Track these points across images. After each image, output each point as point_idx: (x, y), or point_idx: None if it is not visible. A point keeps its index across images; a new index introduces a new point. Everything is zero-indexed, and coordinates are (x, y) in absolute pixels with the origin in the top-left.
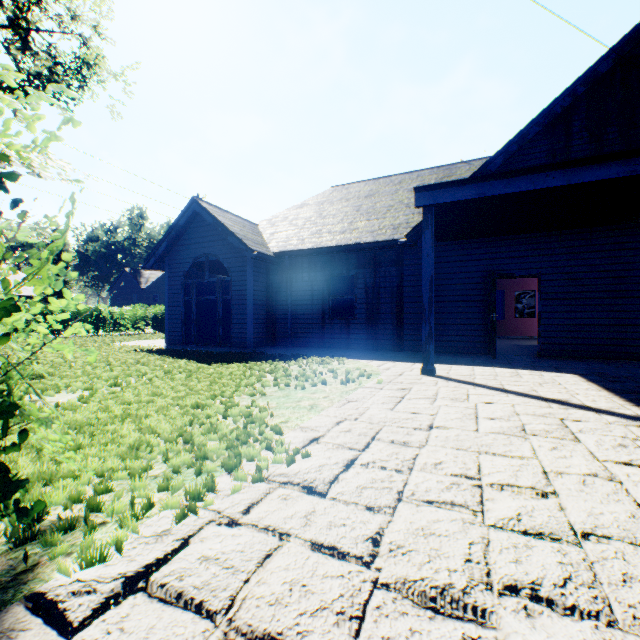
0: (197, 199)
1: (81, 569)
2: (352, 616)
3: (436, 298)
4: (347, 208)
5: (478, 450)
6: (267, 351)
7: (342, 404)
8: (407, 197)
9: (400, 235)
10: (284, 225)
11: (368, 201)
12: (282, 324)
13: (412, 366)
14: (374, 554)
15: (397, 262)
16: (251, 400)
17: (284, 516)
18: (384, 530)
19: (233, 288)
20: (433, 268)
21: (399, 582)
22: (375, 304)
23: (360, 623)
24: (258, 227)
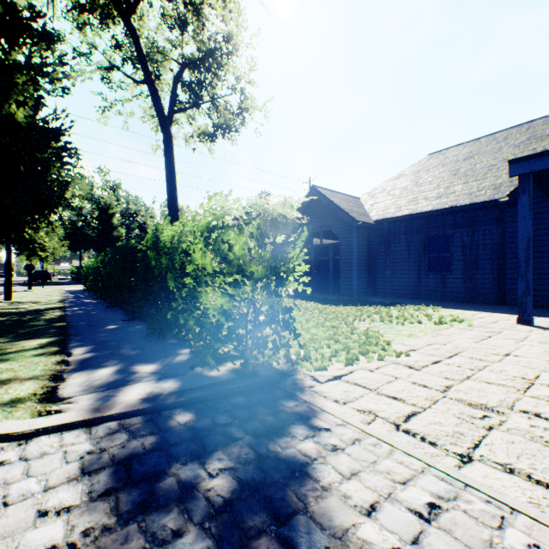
0: (315, 187)
1: (314, 371)
2: (431, 401)
3: (546, 253)
4: (443, 173)
5: (543, 370)
6: (369, 299)
7: (433, 336)
8: (512, 153)
9: (501, 194)
10: (382, 196)
11: (466, 164)
12: (381, 278)
13: (509, 317)
14: (445, 390)
15: (497, 220)
16: (365, 328)
17: (396, 373)
18: (453, 385)
19: (341, 250)
20: (530, 229)
21: (457, 399)
22: (472, 260)
23: (435, 403)
24: (359, 200)
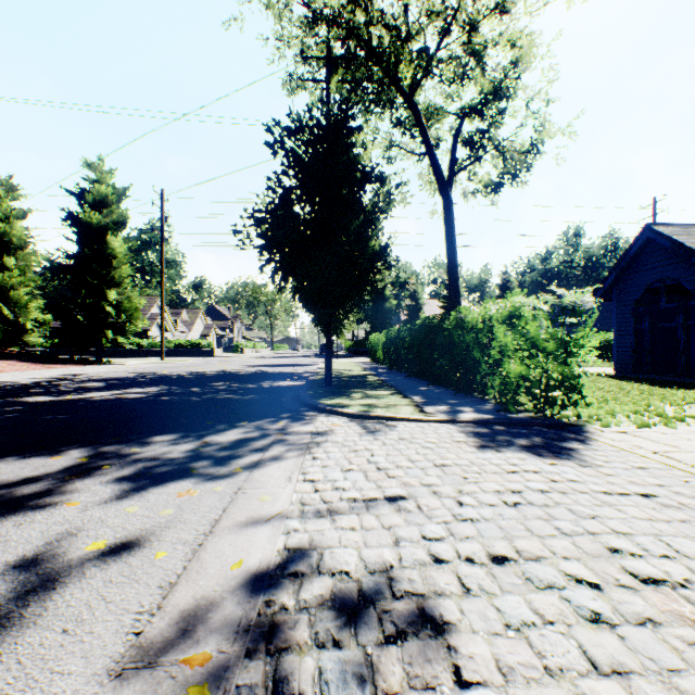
0: (649, 226)
1: (601, 427)
2: None
3: None
4: None
5: None
6: None
7: None
8: None
9: None
10: None
11: None
12: None
13: None
14: None
15: None
16: None
17: (692, 438)
18: None
19: None
20: None
21: None
22: None
23: None
24: None
